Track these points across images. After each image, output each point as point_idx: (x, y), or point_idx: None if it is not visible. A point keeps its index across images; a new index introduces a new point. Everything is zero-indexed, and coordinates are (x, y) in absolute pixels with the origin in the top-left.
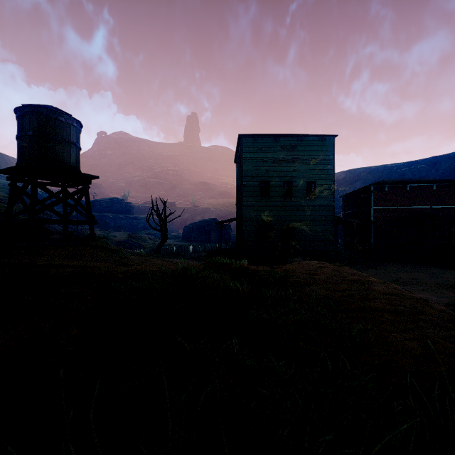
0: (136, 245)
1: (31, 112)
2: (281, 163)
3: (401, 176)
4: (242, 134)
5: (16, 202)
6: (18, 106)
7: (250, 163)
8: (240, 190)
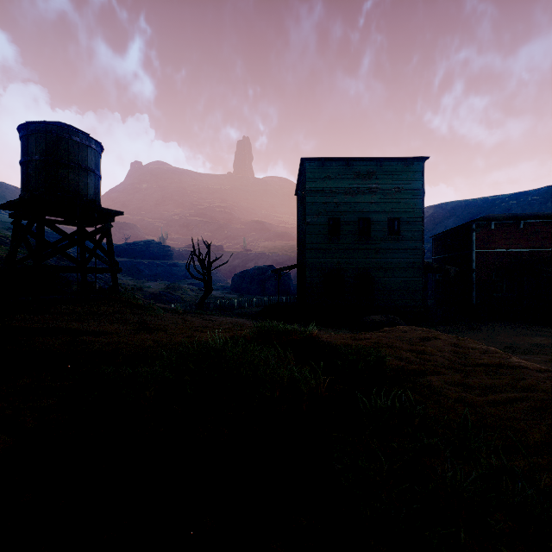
0: (175, 298)
1: (38, 131)
2: (355, 194)
3: (506, 211)
4: (306, 158)
5: (20, 245)
6: (22, 124)
7: (316, 194)
8: (303, 230)
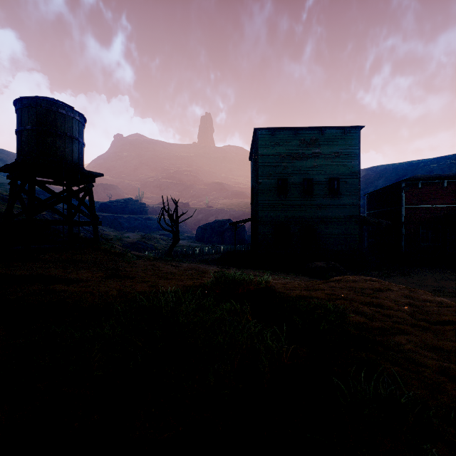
0: (149, 246)
1: (30, 104)
2: (300, 158)
3: (428, 173)
4: (258, 128)
5: (15, 202)
6: (17, 99)
7: (266, 159)
8: (256, 189)
